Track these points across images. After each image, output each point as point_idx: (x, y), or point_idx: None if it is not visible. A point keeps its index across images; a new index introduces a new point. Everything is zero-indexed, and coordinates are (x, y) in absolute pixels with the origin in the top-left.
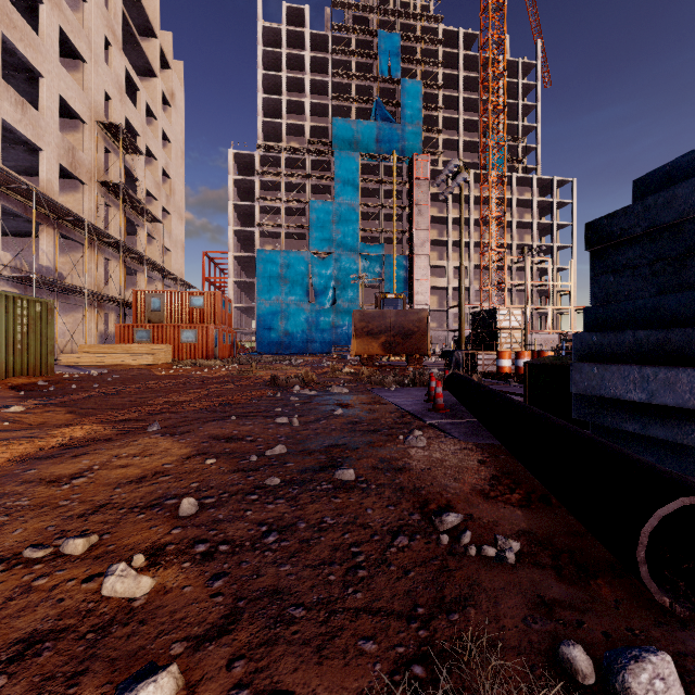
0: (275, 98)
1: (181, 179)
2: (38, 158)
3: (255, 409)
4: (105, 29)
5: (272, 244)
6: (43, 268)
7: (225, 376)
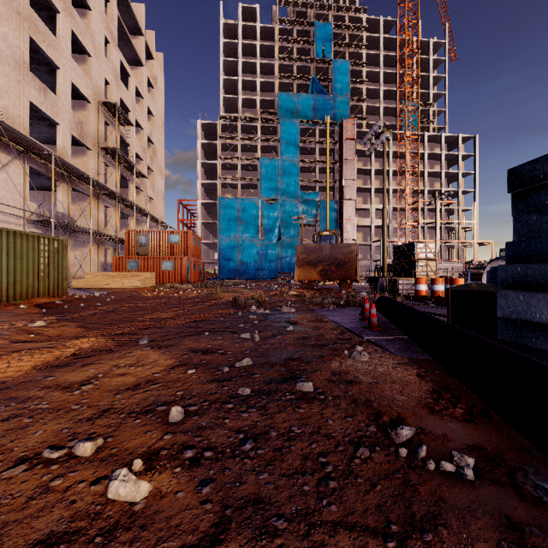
0: (233, 79)
1: (162, 144)
2: (56, 130)
3: (222, 326)
4: (105, 31)
5: (230, 193)
6: (60, 214)
7: (196, 297)
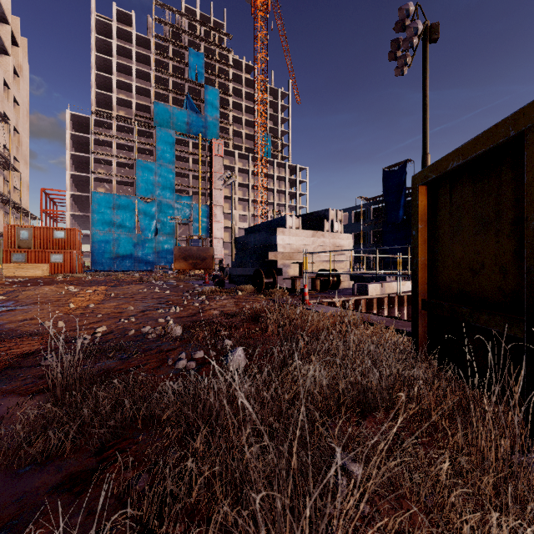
0: (107, 76)
1: (26, 133)
2: None
3: None
4: None
5: (104, 187)
6: None
7: (108, 279)
